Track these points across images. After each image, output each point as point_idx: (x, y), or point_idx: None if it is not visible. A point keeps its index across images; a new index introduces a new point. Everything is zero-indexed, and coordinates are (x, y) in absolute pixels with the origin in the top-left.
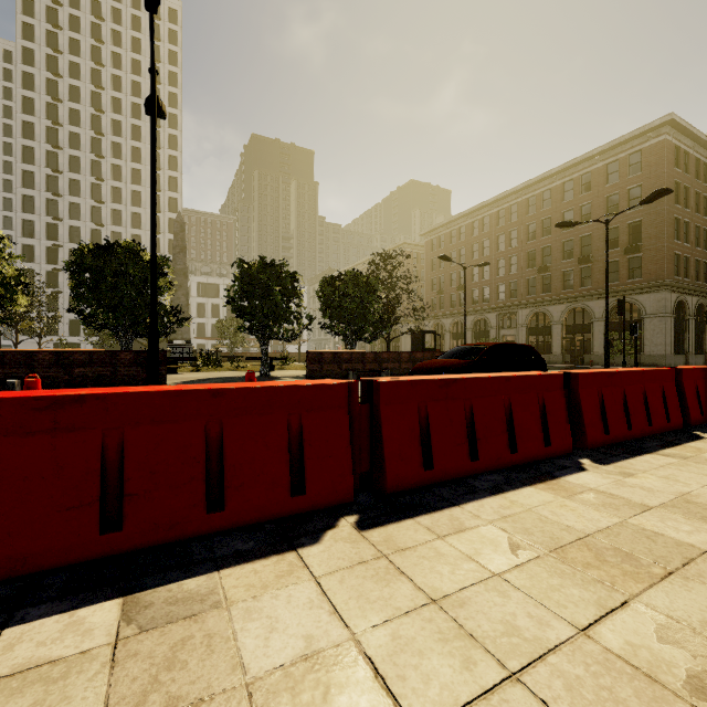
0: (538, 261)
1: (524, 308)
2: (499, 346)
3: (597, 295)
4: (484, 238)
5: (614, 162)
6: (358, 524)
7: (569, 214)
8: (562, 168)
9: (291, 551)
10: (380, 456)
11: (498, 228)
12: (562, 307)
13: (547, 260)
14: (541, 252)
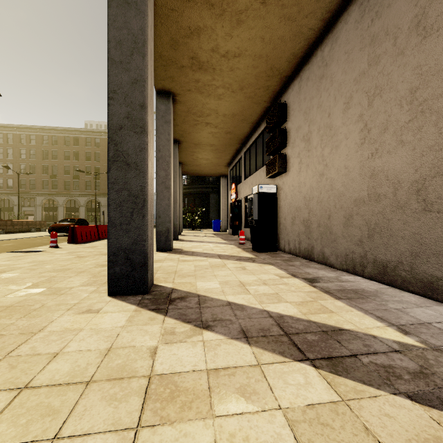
0: (50, 171)
1: (40, 196)
2: (80, 219)
3: (82, 195)
4: (9, 147)
5: (89, 138)
6: (103, 240)
7: (68, 153)
8: (65, 129)
9: (101, 240)
10: (99, 235)
11: (21, 144)
12: (64, 198)
13: (55, 172)
14: (52, 167)
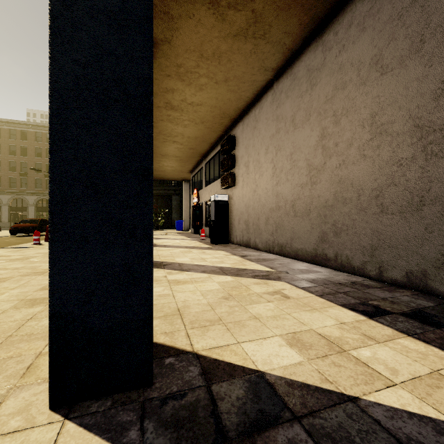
0: None
1: None
2: (42, 220)
3: (31, 193)
4: None
5: (40, 133)
6: None
7: (14, 147)
8: (10, 121)
9: None
10: None
11: None
12: (9, 196)
13: None
14: None
